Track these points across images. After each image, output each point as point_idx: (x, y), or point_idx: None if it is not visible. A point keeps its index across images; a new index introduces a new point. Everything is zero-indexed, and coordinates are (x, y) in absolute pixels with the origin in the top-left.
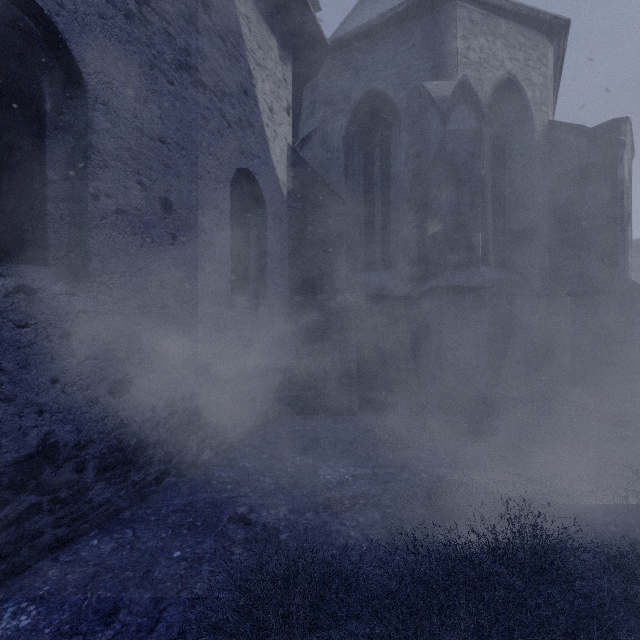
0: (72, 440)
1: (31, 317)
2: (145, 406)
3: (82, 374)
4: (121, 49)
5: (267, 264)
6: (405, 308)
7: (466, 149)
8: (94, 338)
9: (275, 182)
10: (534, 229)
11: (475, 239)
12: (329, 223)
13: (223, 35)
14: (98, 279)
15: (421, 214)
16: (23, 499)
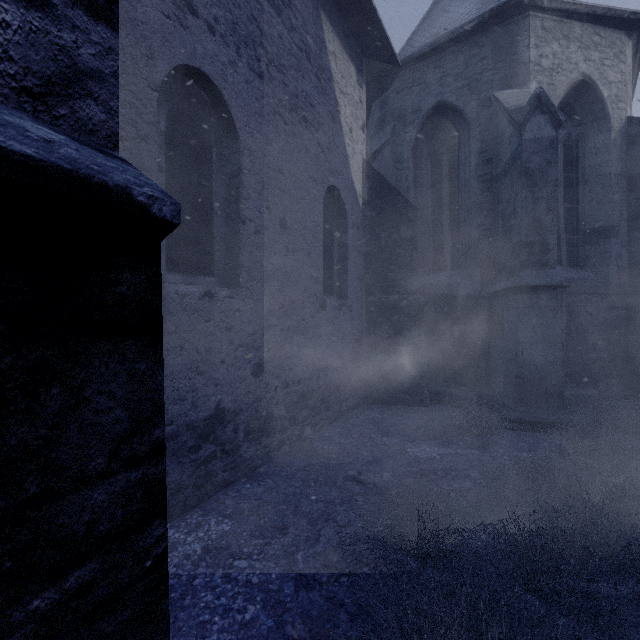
0: (232, 407)
1: (211, 314)
2: (271, 386)
3: (237, 358)
4: (257, 104)
5: (348, 268)
6: (475, 307)
7: (542, 156)
8: (243, 331)
9: (353, 195)
10: (611, 227)
11: (551, 241)
12: (401, 229)
13: (318, 74)
14: (245, 285)
15: (491, 217)
16: (208, 447)
